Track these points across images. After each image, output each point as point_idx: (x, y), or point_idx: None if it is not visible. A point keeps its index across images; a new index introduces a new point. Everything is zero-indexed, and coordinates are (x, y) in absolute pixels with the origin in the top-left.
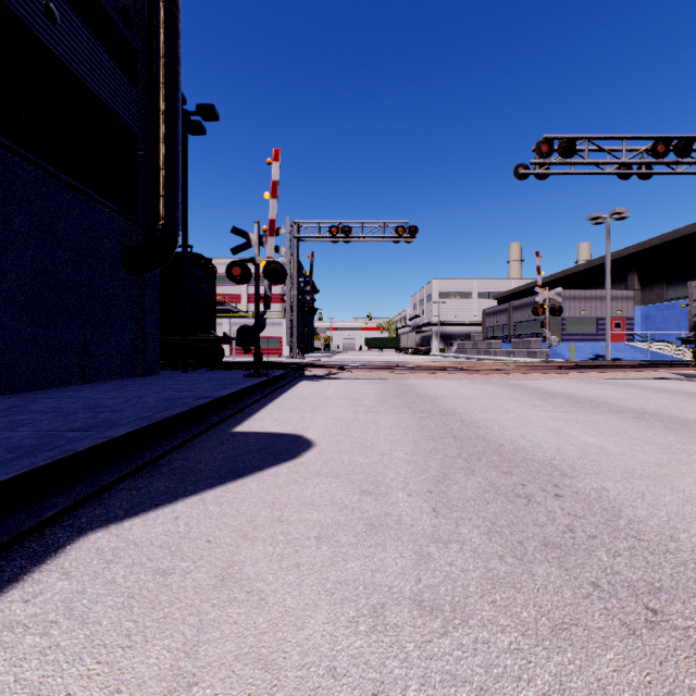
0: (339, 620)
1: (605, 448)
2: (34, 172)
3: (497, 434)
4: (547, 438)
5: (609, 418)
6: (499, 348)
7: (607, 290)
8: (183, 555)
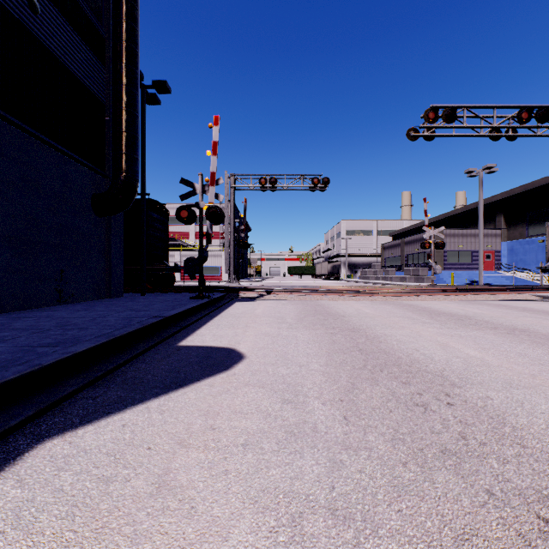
0: (261, 530)
1: (485, 360)
2: (19, 133)
3: (395, 348)
4: (437, 351)
5: (486, 333)
6: (394, 275)
7: (480, 229)
8: (125, 462)
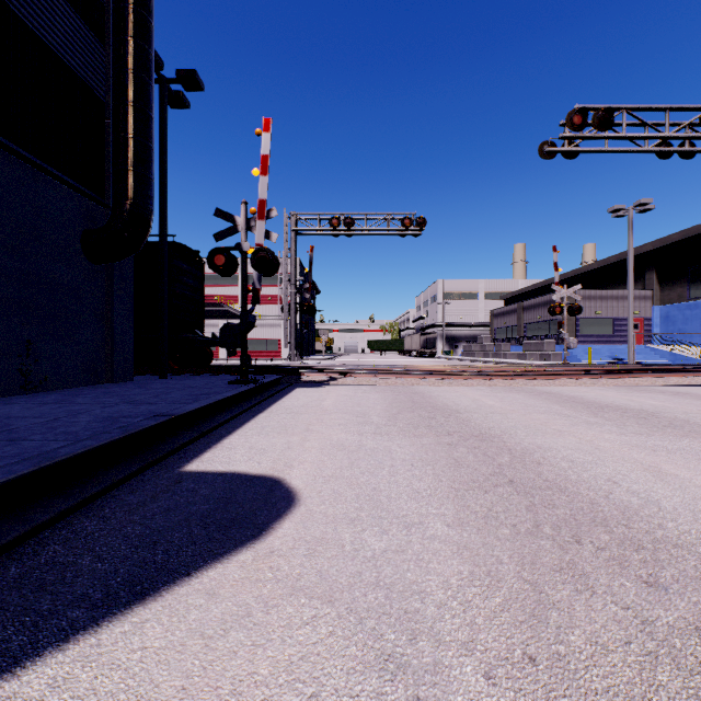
0: None
1: None
2: None
3: (573, 477)
4: (654, 486)
5: None
6: (509, 350)
7: (630, 288)
8: None
